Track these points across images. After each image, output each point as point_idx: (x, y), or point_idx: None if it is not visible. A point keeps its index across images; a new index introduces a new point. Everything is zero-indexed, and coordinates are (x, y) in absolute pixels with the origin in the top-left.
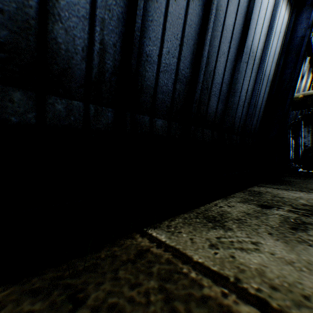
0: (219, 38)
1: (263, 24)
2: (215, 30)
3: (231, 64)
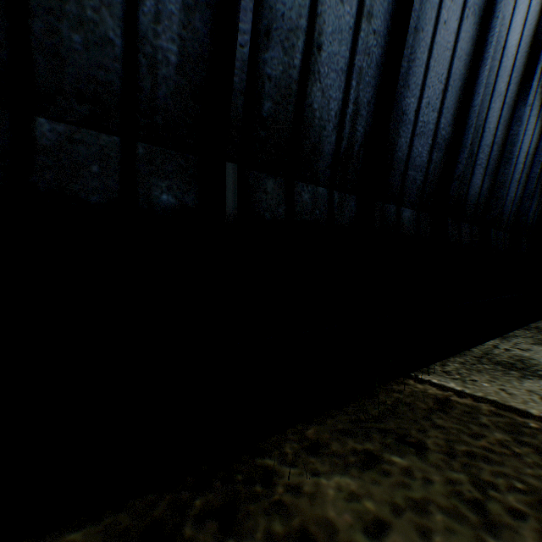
0: (495, 71)
1: None
2: (491, 59)
3: (507, 112)
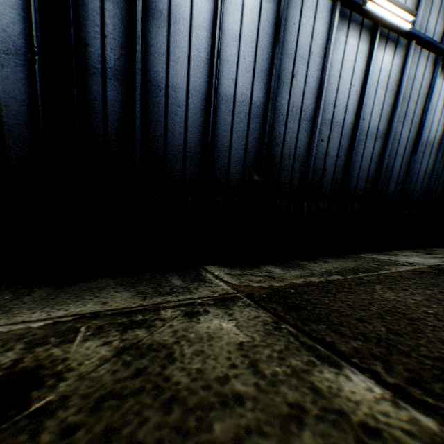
0: (395, 149)
1: (439, 118)
2: (392, 146)
3: (406, 159)
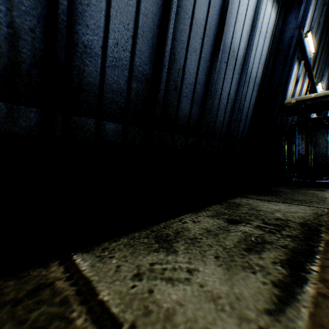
0: (188, 33)
1: (245, 21)
2: (182, 23)
3: (205, 63)
